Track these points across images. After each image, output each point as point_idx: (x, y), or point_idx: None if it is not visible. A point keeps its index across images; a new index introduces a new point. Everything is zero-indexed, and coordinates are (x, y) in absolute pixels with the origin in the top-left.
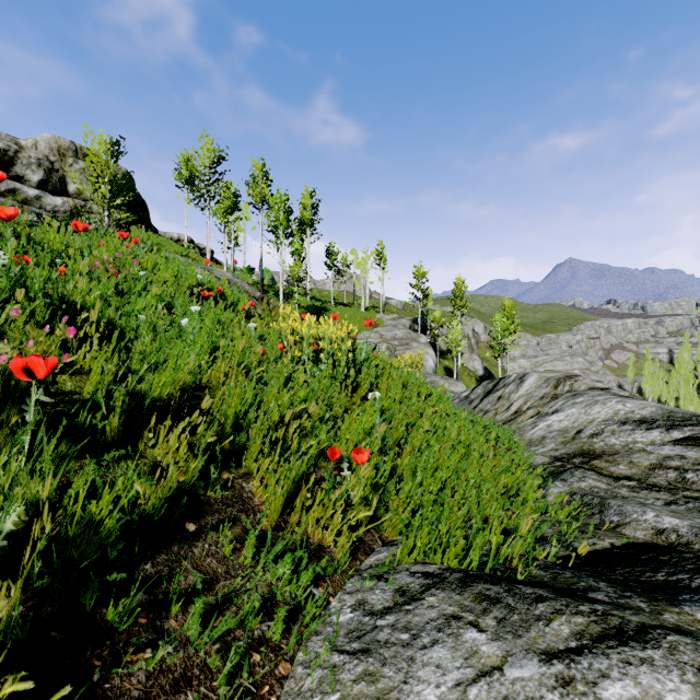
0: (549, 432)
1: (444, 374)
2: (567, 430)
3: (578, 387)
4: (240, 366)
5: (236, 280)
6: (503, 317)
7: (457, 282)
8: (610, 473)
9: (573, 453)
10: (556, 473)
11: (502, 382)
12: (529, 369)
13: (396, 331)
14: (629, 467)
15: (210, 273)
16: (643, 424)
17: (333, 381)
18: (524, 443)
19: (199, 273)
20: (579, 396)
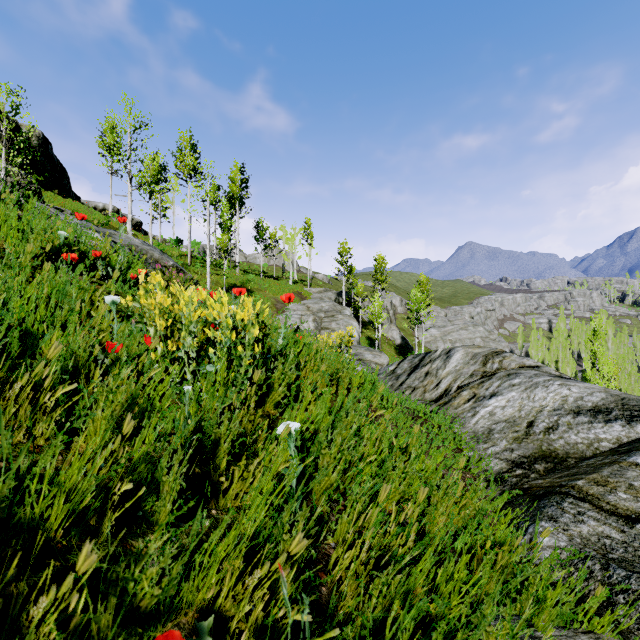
0: (495, 423)
1: (366, 343)
2: (515, 421)
3: (508, 365)
4: (34, 382)
5: (145, 247)
6: (419, 291)
7: (378, 259)
8: (613, 506)
9: (533, 455)
10: (527, 493)
11: (428, 357)
12: (439, 337)
13: (322, 304)
14: (633, 496)
15: (103, 236)
16: (599, 415)
17: (229, 387)
18: (469, 437)
19: (64, 230)
20: (514, 376)
